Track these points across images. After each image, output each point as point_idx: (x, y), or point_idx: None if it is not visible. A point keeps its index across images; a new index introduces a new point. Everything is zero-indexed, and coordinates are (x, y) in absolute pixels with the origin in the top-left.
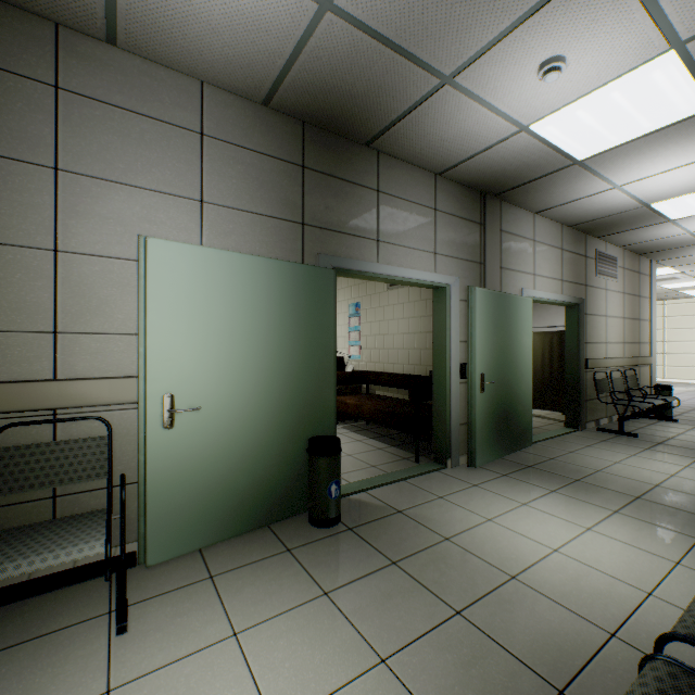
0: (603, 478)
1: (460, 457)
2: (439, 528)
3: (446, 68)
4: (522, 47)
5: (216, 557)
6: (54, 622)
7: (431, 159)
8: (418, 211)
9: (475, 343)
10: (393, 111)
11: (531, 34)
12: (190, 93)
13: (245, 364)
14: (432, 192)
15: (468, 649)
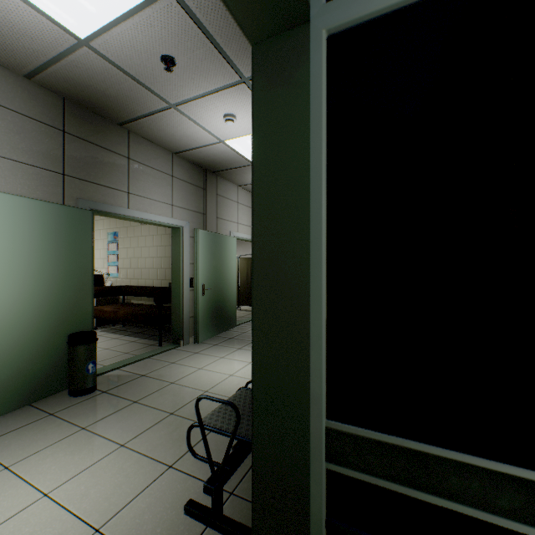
0: None
1: (190, 338)
2: (169, 378)
3: (172, 100)
4: (213, 104)
5: None
6: None
7: (168, 143)
8: (160, 175)
9: (198, 265)
10: (138, 111)
11: (216, 100)
12: None
13: (8, 280)
14: (170, 164)
15: (174, 426)
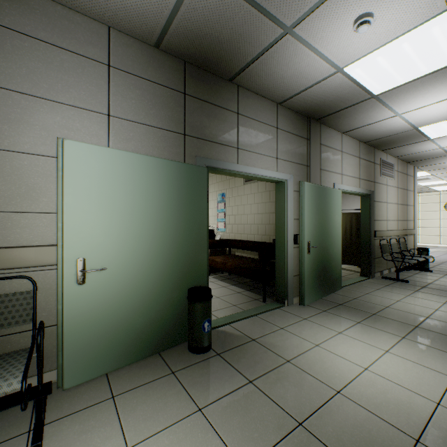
0: (391, 312)
1: (294, 298)
2: (282, 352)
3: (288, 21)
4: (344, 4)
5: (118, 380)
6: None
7: (275, 92)
8: (265, 128)
9: (304, 220)
10: (249, 54)
11: None
12: (100, 35)
13: (141, 235)
14: (275, 116)
15: None
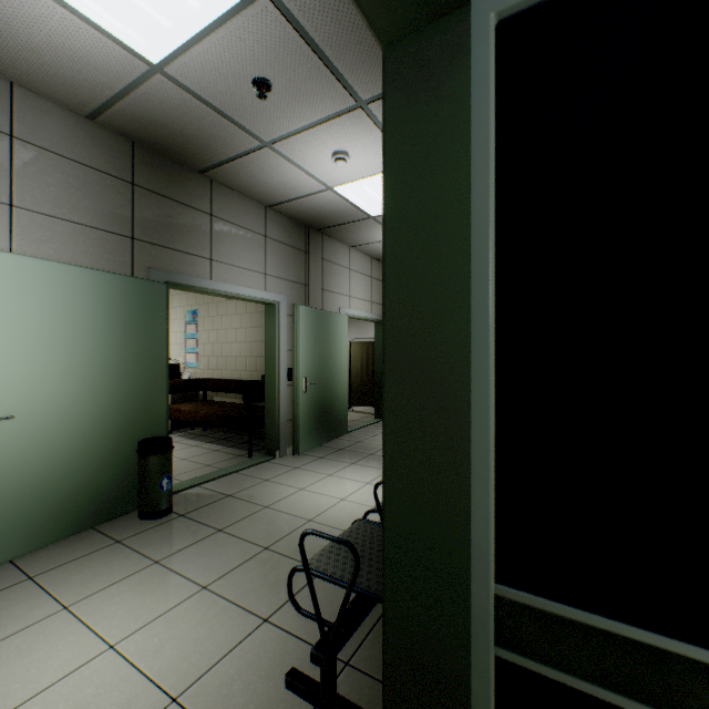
0: None
1: (288, 448)
2: (262, 501)
3: (265, 137)
4: (319, 139)
5: (34, 563)
6: None
7: (261, 194)
8: (250, 236)
9: (299, 352)
10: (223, 154)
11: (323, 134)
12: None
13: (68, 372)
14: (263, 221)
15: (269, 566)
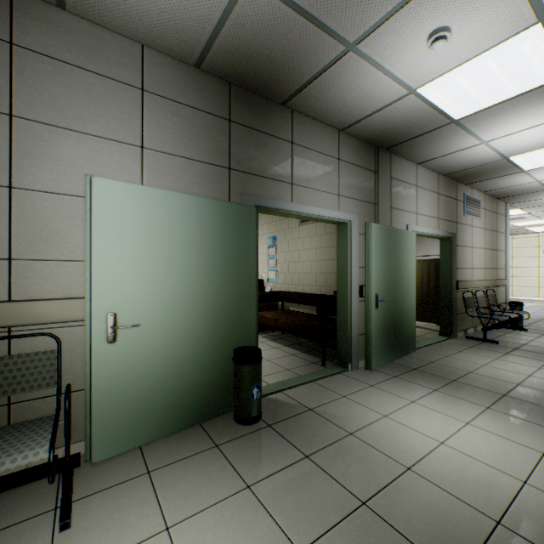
0: (474, 378)
1: (359, 362)
2: (344, 424)
3: (351, 36)
4: (415, 18)
5: (154, 453)
6: (4, 519)
7: (336, 117)
8: (325, 160)
9: (371, 269)
10: (305, 74)
11: (423, 6)
12: (132, 54)
13: (180, 286)
14: (336, 145)
15: (374, 540)
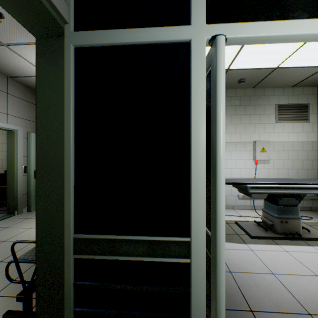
0: None
1: (24, 209)
2: (1, 239)
3: (3, 41)
4: None
5: None
6: None
7: (3, 69)
8: None
9: (31, 157)
10: None
11: None
12: None
13: None
14: (6, 84)
15: (1, 269)
